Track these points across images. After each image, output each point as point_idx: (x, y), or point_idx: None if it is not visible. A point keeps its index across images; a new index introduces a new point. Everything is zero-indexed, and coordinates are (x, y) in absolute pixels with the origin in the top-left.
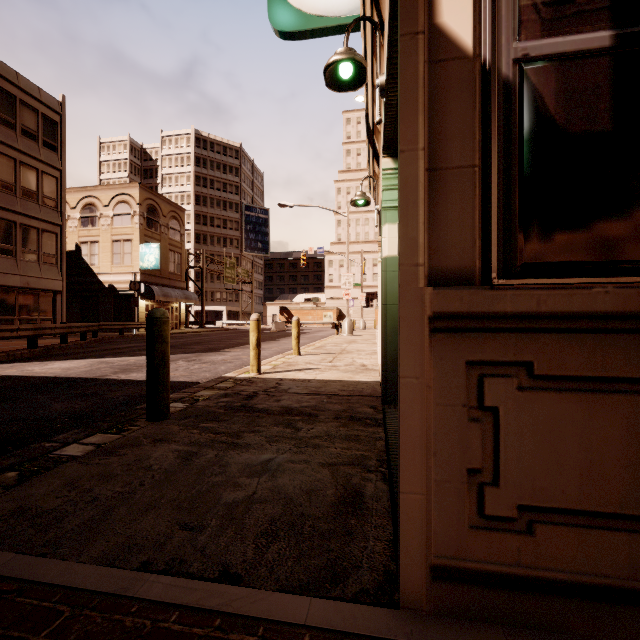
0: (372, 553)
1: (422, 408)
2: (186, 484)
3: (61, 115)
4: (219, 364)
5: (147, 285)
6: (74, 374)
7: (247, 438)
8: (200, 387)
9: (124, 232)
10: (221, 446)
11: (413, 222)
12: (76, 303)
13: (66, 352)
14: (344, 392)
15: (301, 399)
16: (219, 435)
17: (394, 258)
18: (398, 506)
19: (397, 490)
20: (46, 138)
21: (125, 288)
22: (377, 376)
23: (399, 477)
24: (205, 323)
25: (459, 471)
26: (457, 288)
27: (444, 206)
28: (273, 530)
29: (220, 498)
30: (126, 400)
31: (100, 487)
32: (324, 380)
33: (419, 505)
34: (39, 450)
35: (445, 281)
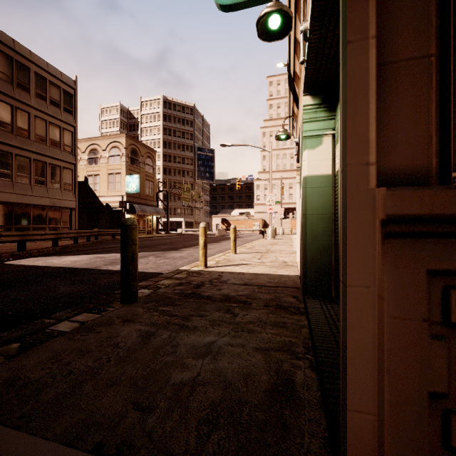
0: (309, 452)
1: (373, 320)
2: (143, 362)
3: (75, 89)
4: (177, 259)
5: (131, 204)
6: (78, 265)
7: (195, 321)
8: (162, 277)
9: (116, 168)
10: (174, 327)
11: (362, 117)
12: (85, 216)
13: (76, 250)
14: (271, 283)
15: (237, 289)
16: (173, 318)
17: (312, 177)
18: (342, 420)
19: (325, 379)
20: (65, 105)
21: (116, 206)
22: (296, 271)
23: (345, 392)
24: (170, 230)
25: (418, 393)
26: (416, 188)
27: (394, 102)
28: (214, 416)
29: (169, 378)
30: (110, 285)
31: (76, 361)
32: (255, 273)
33: (369, 426)
34: (40, 325)
35: (395, 182)
